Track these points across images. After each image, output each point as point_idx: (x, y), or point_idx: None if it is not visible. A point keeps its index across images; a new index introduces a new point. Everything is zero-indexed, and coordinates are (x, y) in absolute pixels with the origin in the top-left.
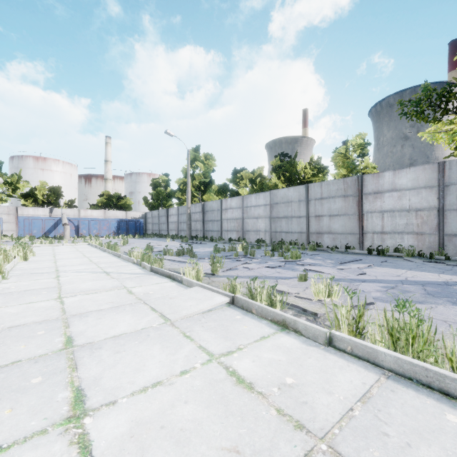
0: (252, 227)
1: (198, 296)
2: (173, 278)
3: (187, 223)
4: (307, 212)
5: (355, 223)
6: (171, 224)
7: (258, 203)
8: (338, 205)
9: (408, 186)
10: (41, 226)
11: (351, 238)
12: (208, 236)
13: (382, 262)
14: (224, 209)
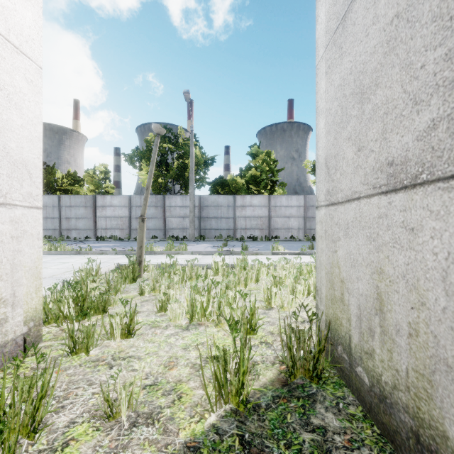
0: None
1: None
2: None
3: None
4: (60, 215)
5: (92, 223)
6: None
7: None
8: (81, 211)
9: (118, 205)
10: None
11: (90, 232)
12: None
13: (96, 243)
14: None
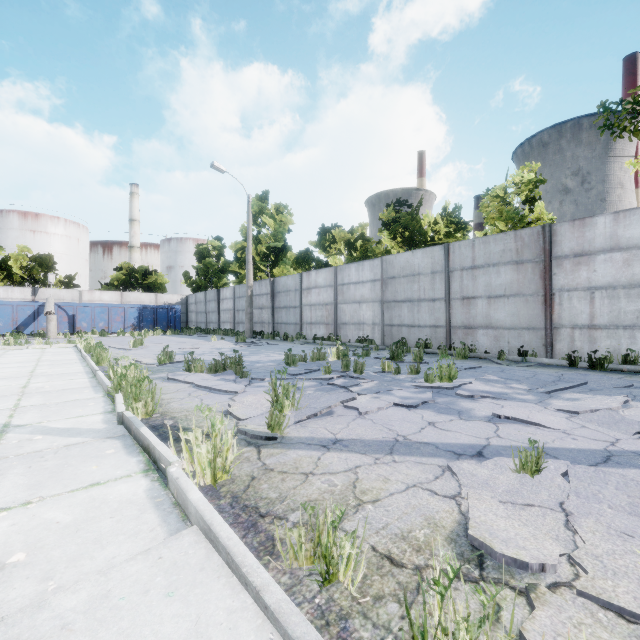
0: (351, 317)
1: (160, 639)
2: (153, 457)
3: (247, 311)
4: (447, 291)
5: (537, 310)
6: (224, 313)
7: (362, 278)
8: (504, 278)
9: None
10: (11, 315)
11: (530, 337)
12: (281, 332)
13: (625, 387)
14: (306, 289)
